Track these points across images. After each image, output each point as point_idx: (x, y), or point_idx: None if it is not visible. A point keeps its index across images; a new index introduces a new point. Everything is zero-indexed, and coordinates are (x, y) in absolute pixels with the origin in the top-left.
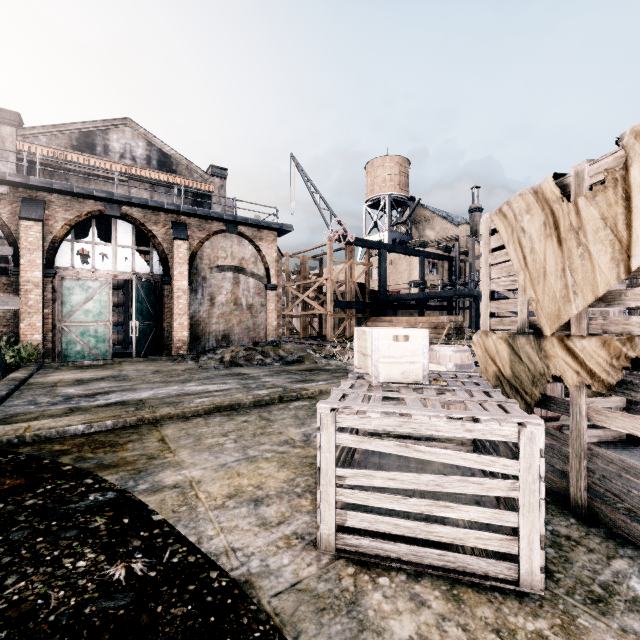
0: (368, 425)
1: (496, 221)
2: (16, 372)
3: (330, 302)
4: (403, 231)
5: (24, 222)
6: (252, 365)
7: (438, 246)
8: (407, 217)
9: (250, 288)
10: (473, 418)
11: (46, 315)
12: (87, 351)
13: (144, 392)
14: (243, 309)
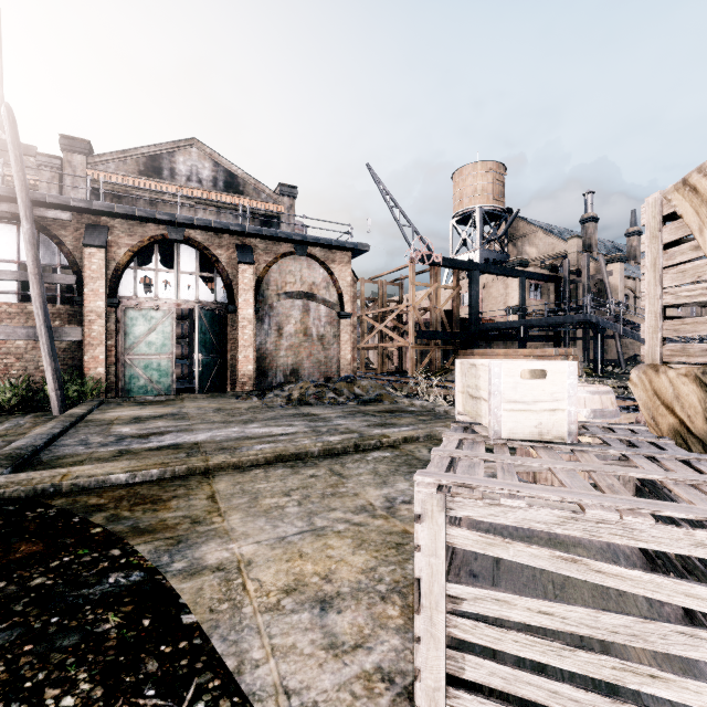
0: (502, 518)
1: (676, 200)
2: (76, 407)
3: (412, 332)
4: (497, 249)
5: (87, 249)
6: (323, 404)
7: (542, 265)
8: (503, 232)
9: (321, 317)
10: (637, 492)
11: (109, 347)
12: (150, 386)
13: (201, 434)
14: (313, 340)
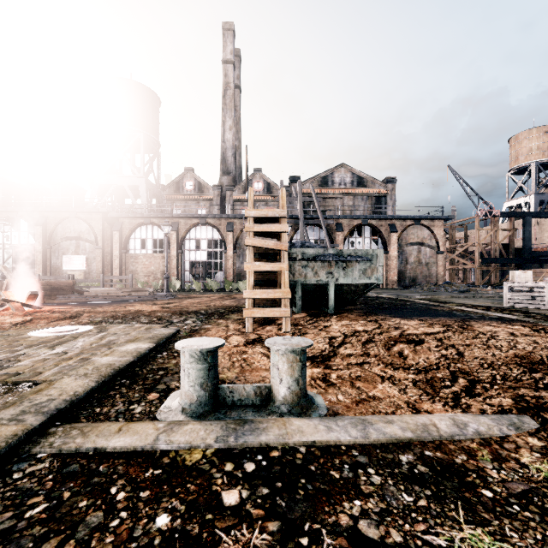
0: (515, 285)
1: None
2: None
3: (477, 259)
4: None
5: (338, 233)
6: (441, 292)
7: None
8: None
9: (427, 253)
10: None
11: None
12: None
13: (413, 295)
14: (423, 265)
